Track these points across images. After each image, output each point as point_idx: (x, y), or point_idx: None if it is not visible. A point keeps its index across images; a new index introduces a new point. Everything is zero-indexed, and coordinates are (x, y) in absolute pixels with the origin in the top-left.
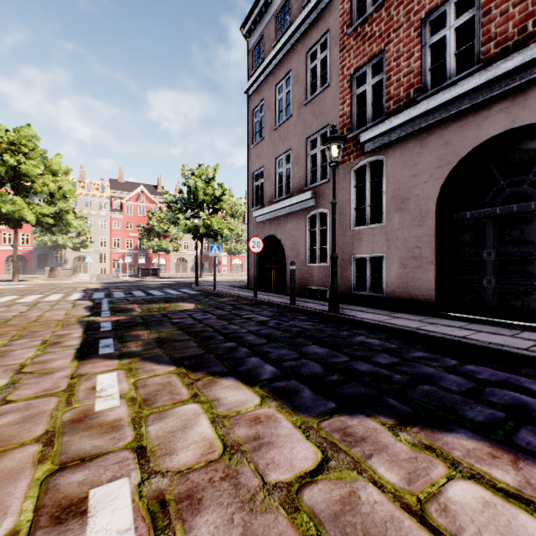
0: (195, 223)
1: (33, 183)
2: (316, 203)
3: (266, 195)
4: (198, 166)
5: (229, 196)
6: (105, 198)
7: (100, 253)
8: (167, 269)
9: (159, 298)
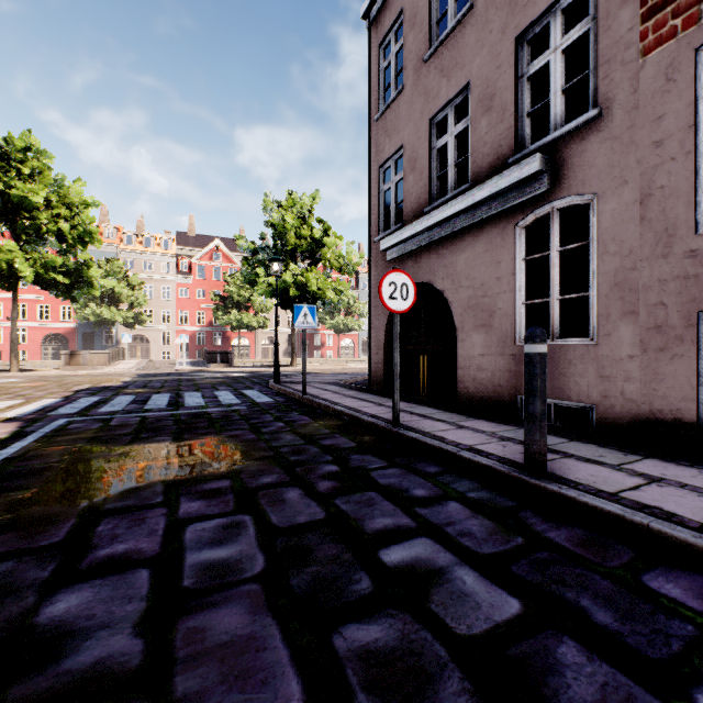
0: (282, 280)
1: (33, 221)
2: (549, 185)
3: (408, 203)
4: (287, 193)
5: (334, 238)
6: (168, 256)
7: (162, 331)
8: (251, 353)
9: (179, 418)
